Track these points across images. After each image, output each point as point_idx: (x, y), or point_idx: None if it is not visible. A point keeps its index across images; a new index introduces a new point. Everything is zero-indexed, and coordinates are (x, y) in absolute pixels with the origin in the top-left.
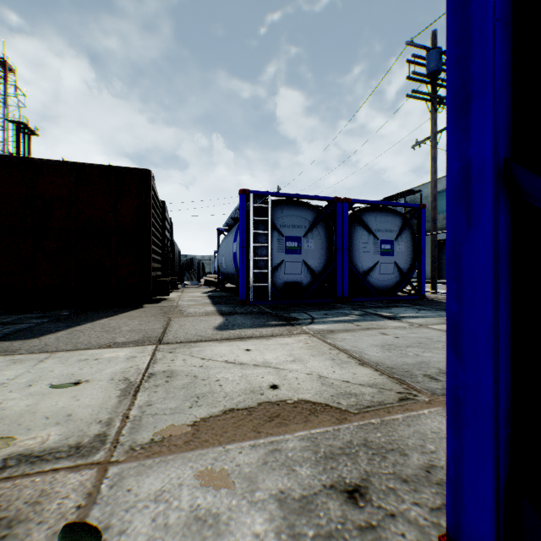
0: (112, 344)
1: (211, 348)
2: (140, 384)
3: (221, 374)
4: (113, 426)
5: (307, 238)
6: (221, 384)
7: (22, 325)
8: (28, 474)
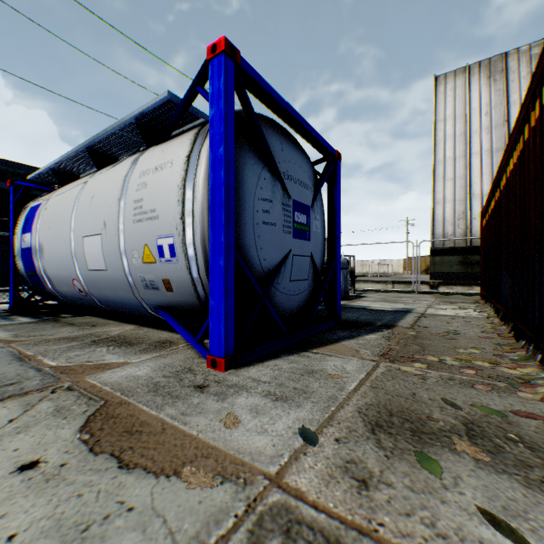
0: None
1: None
2: None
3: None
4: None
5: None
6: (4, 539)
7: None
8: (342, 520)
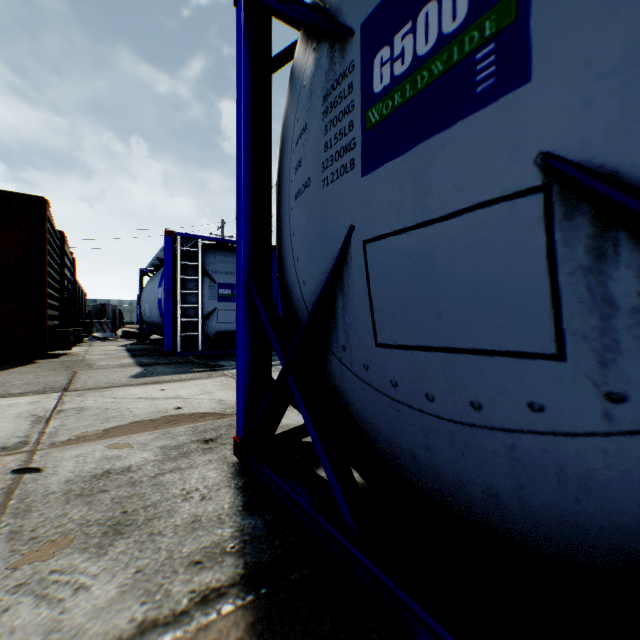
0: (7, 395)
1: (125, 391)
2: (52, 416)
3: (132, 406)
4: (33, 437)
5: None
6: (132, 410)
7: None
8: None
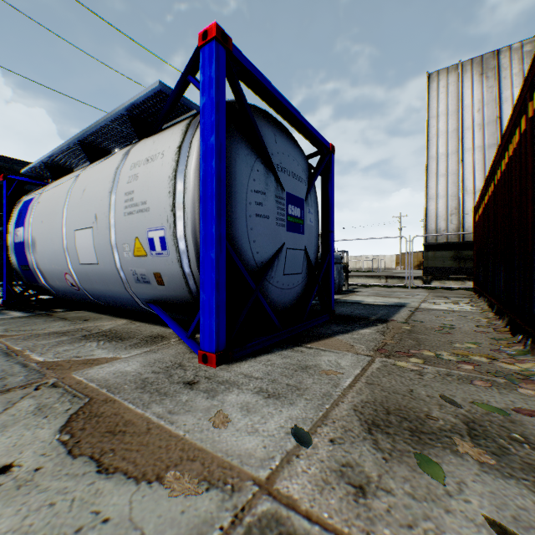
0: None
1: None
2: None
3: None
4: None
5: None
6: None
7: None
8: (338, 533)
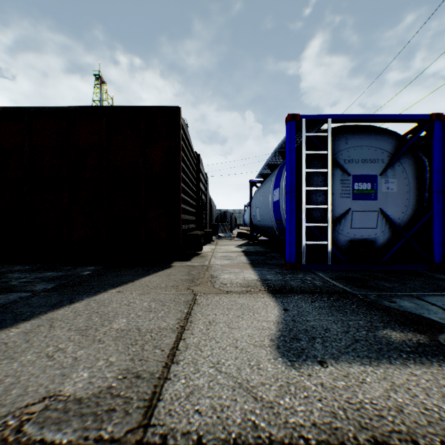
0: (36, 411)
1: None
2: None
3: None
4: None
5: (385, 177)
6: None
7: (15, 294)
8: None
